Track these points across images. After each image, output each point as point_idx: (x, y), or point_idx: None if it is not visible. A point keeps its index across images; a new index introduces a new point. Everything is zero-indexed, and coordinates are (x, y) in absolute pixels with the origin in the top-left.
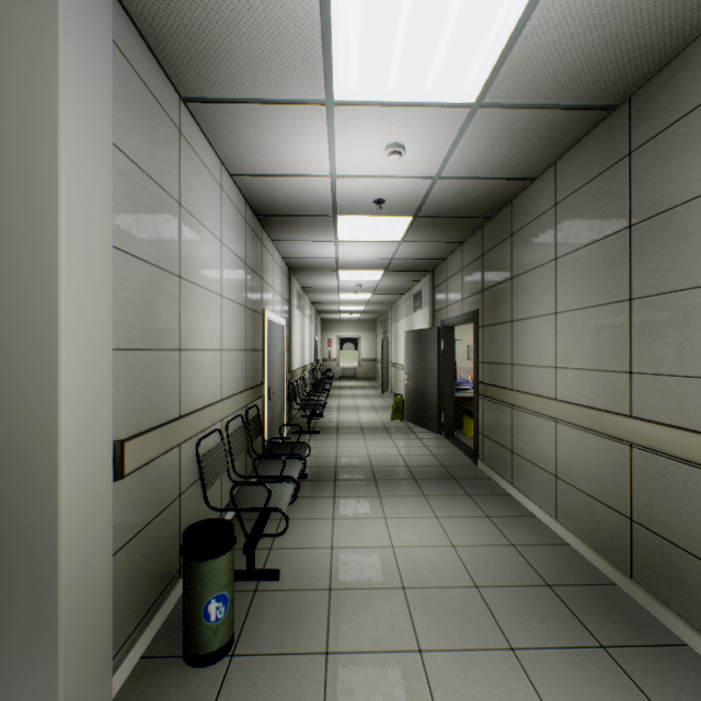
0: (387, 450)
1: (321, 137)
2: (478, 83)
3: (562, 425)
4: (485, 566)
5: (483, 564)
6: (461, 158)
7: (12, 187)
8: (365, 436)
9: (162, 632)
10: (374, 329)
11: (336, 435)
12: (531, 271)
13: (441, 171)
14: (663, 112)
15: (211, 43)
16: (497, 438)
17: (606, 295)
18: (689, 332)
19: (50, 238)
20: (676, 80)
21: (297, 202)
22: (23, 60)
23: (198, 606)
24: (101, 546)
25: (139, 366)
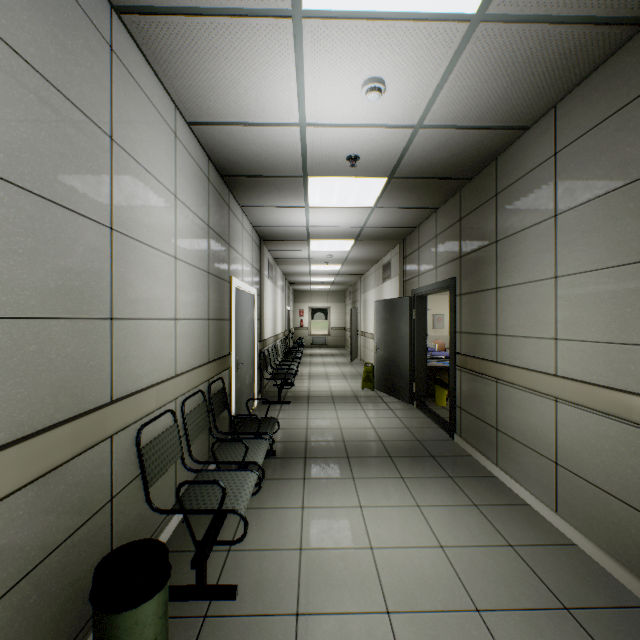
0: (359, 422)
1: (288, 68)
2: None
3: (565, 405)
4: (484, 578)
5: (481, 575)
6: (449, 99)
7: None
8: (336, 406)
9: None
10: (343, 299)
11: (307, 405)
12: (522, 231)
13: (424, 118)
14: None
15: None
16: (478, 413)
17: (631, 252)
18: None
19: None
20: None
21: (264, 159)
22: None
23: None
24: None
25: (36, 340)
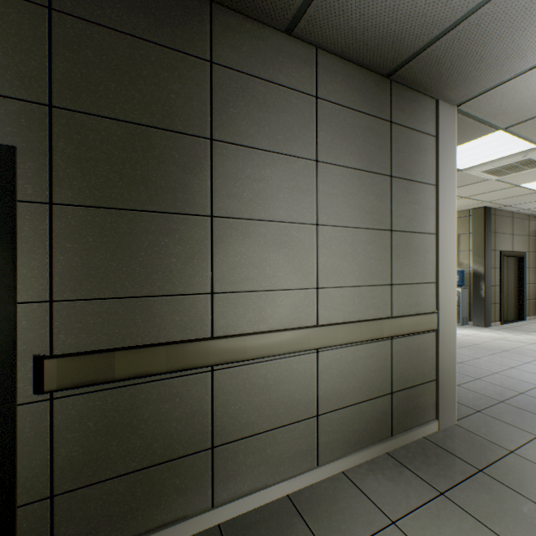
0: None
1: None
2: None
3: (327, 351)
4: None
5: None
6: None
7: None
8: None
9: None
10: None
11: None
12: (272, 153)
13: None
14: (409, 116)
15: None
16: (152, 455)
17: (374, 221)
18: (420, 258)
19: None
20: (415, 105)
21: None
22: None
23: None
24: None
25: None
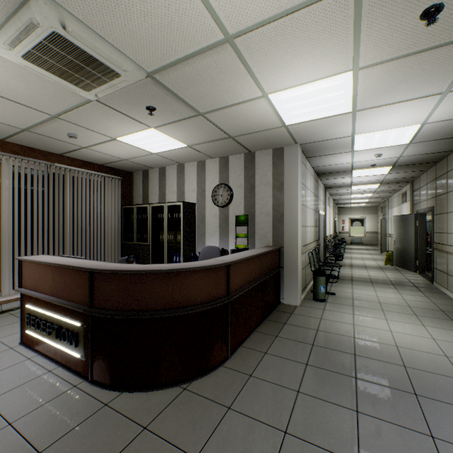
0: (379, 275)
1: (348, 156)
2: (407, 141)
3: None
4: (416, 304)
5: (415, 304)
6: (409, 152)
7: (289, 197)
8: (367, 269)
9: (305, 297)
10: (375, 212)
11: (350, 268)
12: None
13: (401, 155)
14: None
15: (320, 150)
16: (441, 269)
17: None
18: None
19: (296, 206)
20: None
21: (335, 169)
22: (291, 174)
23: (318, 287)
24: (300, 267)
25: (302, 230)
